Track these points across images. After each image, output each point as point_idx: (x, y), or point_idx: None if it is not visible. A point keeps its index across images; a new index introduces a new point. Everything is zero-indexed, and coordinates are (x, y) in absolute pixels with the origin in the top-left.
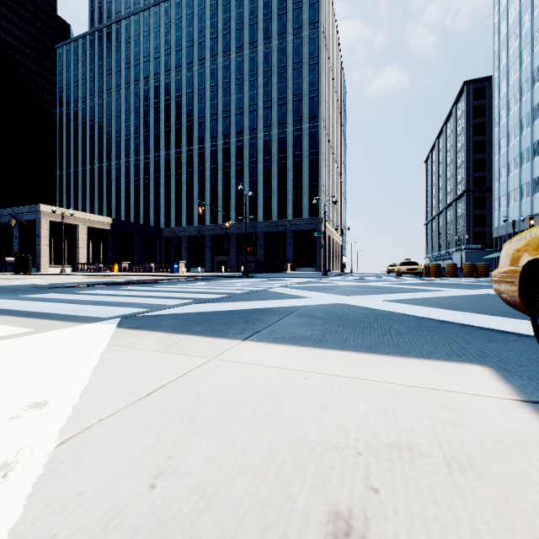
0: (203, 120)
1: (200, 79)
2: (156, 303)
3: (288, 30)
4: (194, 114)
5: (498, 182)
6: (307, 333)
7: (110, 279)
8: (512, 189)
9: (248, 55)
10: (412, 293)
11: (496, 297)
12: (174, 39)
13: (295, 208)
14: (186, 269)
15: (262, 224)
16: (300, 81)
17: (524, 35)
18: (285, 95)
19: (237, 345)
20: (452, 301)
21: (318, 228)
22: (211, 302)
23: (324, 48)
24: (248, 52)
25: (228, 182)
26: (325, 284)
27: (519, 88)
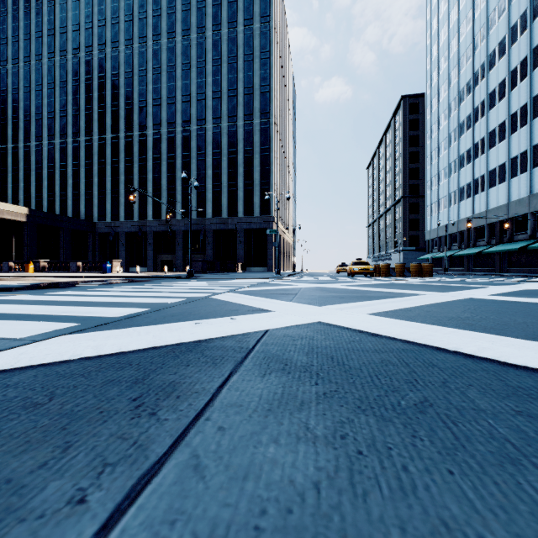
0: (144, 104)
1: (141, 59)
2: None
3: (239, 20)
4: (134, 97)
5: (431, 190)
6: (303, 477)
7: (8, 281)
8: (442, 196)
9: (196, 39)
10: (392, 299)
11: (490, 304)
12: (110, 9)
13: (246, 205)
14: (124, 268)
15: (211, 221)
16: (251, 74)
17: (452, 58)
18: (236, 87)
19: None
20: (456, 313)
21: (270, 227)
22: (109, 327)
23: (276, 44)
24: (196, 37)
25: (174, 174)
26: (282, 286)
27: (448, 105)
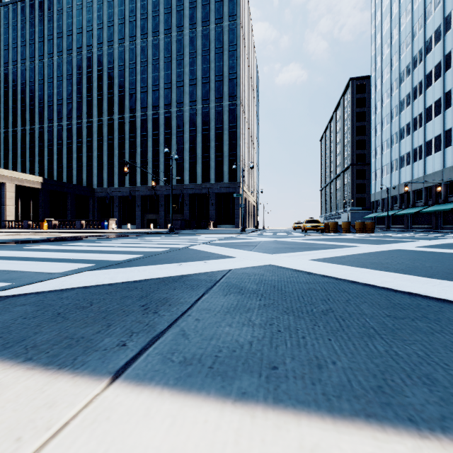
0: (134, 91)
1: (131, 54)
2: (36, 271)
3: (211, 19)
4: (125, 86)
5: (375, 158)
6: (243, 339)
7: (30, 236)
8: (385, 164)
9: (176, 37)
10: (332, 249)
11: (411, 253)
12: (107, 15)
13: (217, 173)
14: (118, 226)
15: (188, 186)
16: (221, 64)
17: (393, 45)
18: (209, 75)
19: (81, 413)
20: (380, 259)
21: (237, 191)
22: (116, 267)
23: (242, 38)
24: (176, 34)
25: (157, 148)
26: (245, 240)
27: (390, 85)
